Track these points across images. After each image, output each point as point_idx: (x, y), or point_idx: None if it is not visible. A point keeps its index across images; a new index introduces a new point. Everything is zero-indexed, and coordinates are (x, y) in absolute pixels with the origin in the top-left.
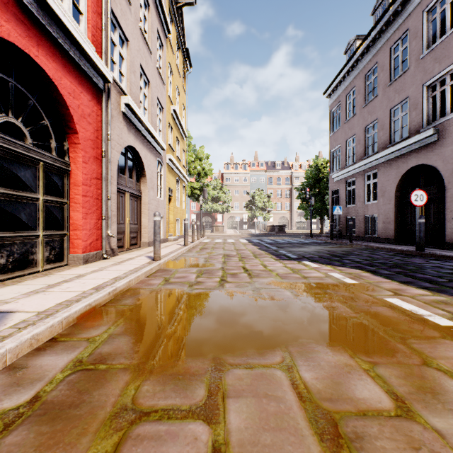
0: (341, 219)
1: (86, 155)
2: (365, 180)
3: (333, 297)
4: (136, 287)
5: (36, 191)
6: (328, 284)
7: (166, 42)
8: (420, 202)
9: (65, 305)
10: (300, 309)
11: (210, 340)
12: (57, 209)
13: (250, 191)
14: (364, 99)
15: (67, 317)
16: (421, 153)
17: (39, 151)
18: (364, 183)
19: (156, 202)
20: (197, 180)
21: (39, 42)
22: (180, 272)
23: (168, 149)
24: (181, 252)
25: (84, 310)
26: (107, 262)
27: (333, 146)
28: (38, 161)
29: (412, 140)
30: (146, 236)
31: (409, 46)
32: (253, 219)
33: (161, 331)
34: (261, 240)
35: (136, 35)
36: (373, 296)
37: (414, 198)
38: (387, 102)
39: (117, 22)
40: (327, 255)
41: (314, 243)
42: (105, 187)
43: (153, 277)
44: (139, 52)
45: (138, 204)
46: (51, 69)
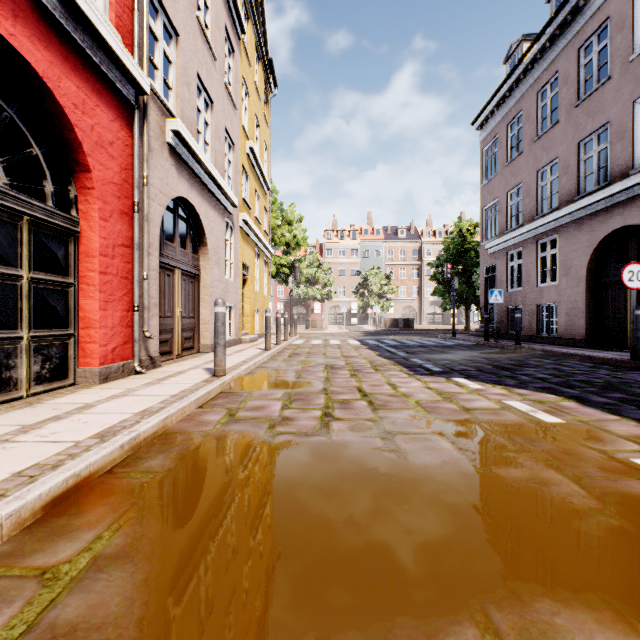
0: (499, 309)
1: (106, 207)
2: (538, 251)
3: (534, 455)
4: (177, 429)
5: (16, 264)
6: (512, 425)
7: (239, 46)
8: (637, 282)
9: (27, 477)
10: (481, 486)
11: (308, 579)
12: (56, 294)
13: (362, 269)
14: (537, 129)
15: (16, 512)
16: (631, 207)
17: (22, 198)
18: (537, 256)
19: (224, 284)
20: (286, 253)
21: (18, 13)
22: (256, 398)
23: (242, 206)
24: (260, 361)
25: (62, 488)
26: (140, 380)
27: (487, 202)
28: (20, 215)
29: (616, 188)
30: (207, 335)
31: (610, 43)
32: (365, 309)
33: (205, 548)
34: (380, 341)
35: (191, 28)
36: (607, 453)
37: (627, 277)
38: (574, 132)
39: (159, 3)
40: (488, 366)
41: (461, 346)
42: (138, 259)
43: (210, 408)
44: (197, 55)
45: (195, 287)
46: (40, 61)
